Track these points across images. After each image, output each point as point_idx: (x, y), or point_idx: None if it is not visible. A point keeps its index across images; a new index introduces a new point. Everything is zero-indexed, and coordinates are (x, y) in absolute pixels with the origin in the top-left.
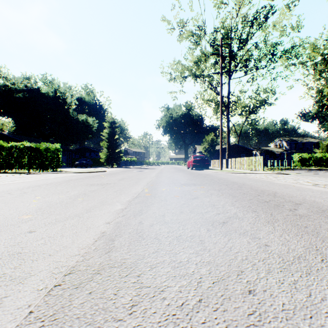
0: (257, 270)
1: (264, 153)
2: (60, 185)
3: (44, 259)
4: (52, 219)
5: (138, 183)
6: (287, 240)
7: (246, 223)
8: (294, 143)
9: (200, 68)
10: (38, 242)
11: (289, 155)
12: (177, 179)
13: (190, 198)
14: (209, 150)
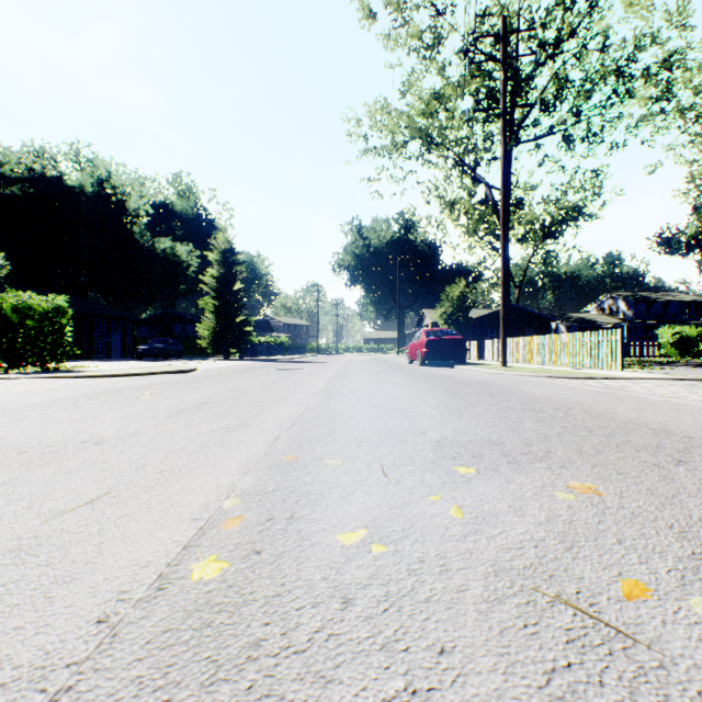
0: None
1: (576, 327)
2: None
3: None
4: None
5: (233, 435)
6: None
7: None
8: (644, 305)
9: (439, 121)
10: None
11: (634, 330)
12: (401, 408)
13: None
14: (454, 319)
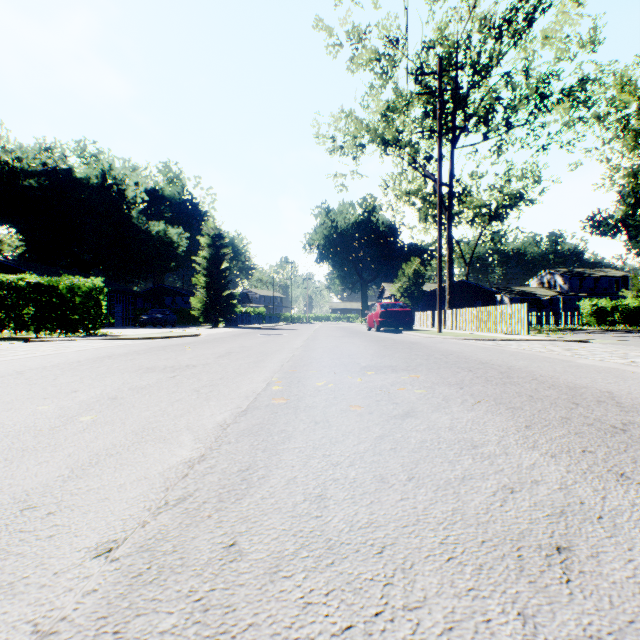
0: None
1: (518, 299)
2: (72, 371)
3: None
4: None
5: (260, 364)
6: None
7: None
8: (578, 279)
9: (394, 127)
10: None
11: (569, 302)
12: (351, 354)
13: (395, 415)
14: (410, 292)
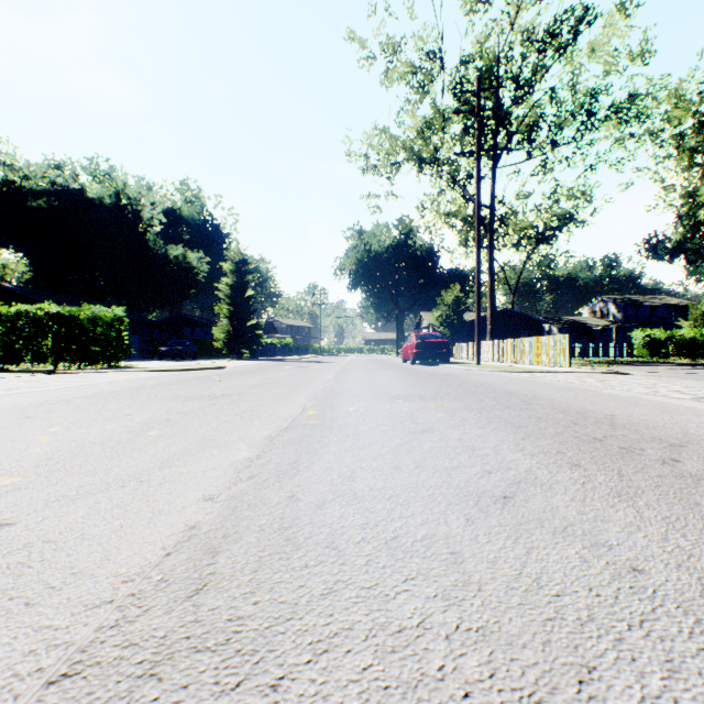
0: (635, 665)
1: (568, 329)
2: (116, 400)
3: (6, 620)
4: (69, 488)
5: (293, 394)
6: (686, 551)
7: (564, 498)
8: (633, 308)
9: (431, 145)
10: (9, 560)
11: (623, 332)
12: (382, 385)
13: (415, 431)
14: (449, 322)
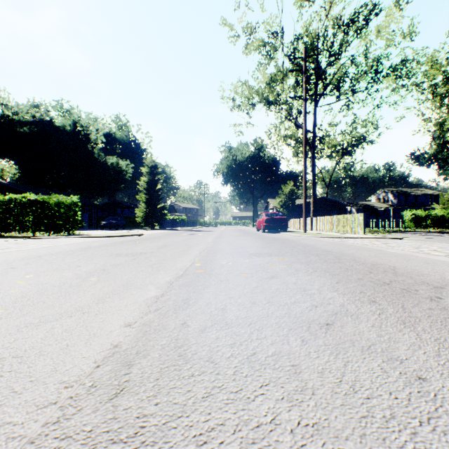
0: None
1: (362, 209)
2: (71, 256)
3: None
4: (35, 317)
5: (186, 252)
6: None
7: (367, 325)
8: (404, 196)
9: (275, 92)
10: None
11: (397, 212)
12: (244, 246)
13: (266, 277)
14: (287, 205)
